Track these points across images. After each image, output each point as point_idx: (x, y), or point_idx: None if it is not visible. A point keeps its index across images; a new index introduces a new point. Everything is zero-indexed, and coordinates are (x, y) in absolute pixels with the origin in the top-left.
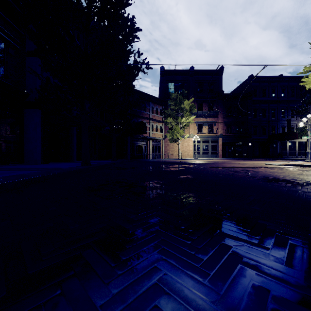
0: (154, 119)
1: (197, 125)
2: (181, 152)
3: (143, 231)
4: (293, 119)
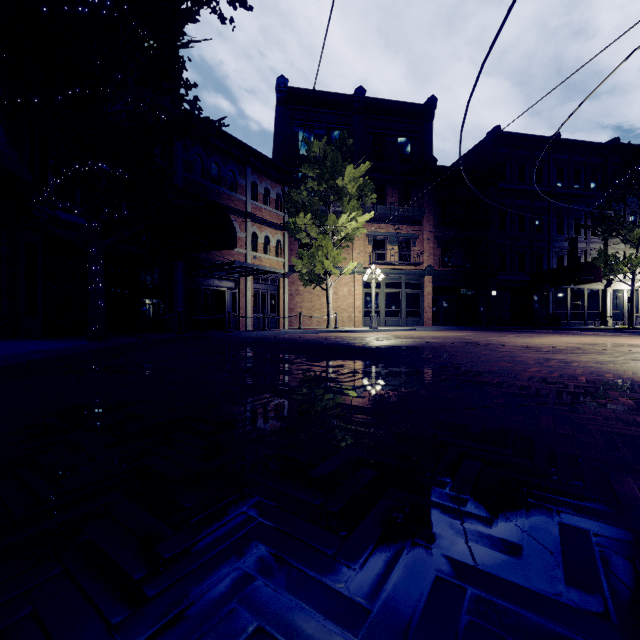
0: (260, 217)
1: (371, 242)
2: (333, 311)
3: None
4: (579, 239)
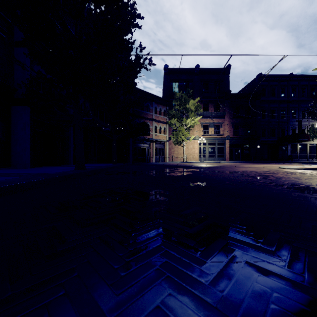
0: (158, 120)
1: (202, 127)
2: (186, 155)
3: None
4: (304, 120)
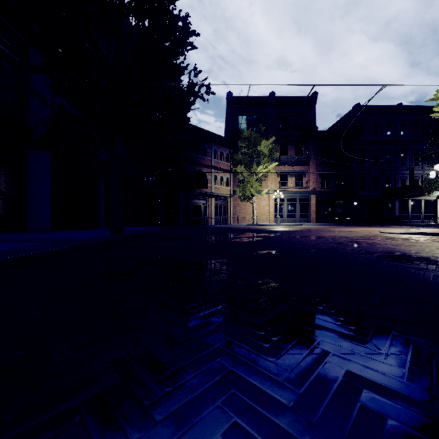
0: (218, 167)
1: (279, 176)
2: (257, 214)
3: (195, 369)
4: (418, 168)
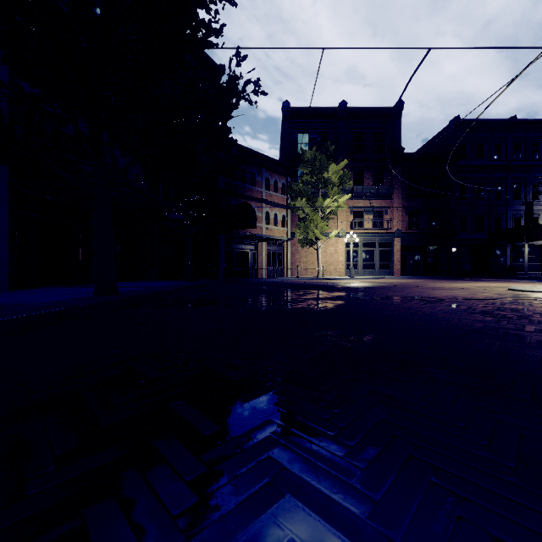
0: (271, 201)
1: (352, 214)
2: (323, 264)
3: None
4: (537, 202)
